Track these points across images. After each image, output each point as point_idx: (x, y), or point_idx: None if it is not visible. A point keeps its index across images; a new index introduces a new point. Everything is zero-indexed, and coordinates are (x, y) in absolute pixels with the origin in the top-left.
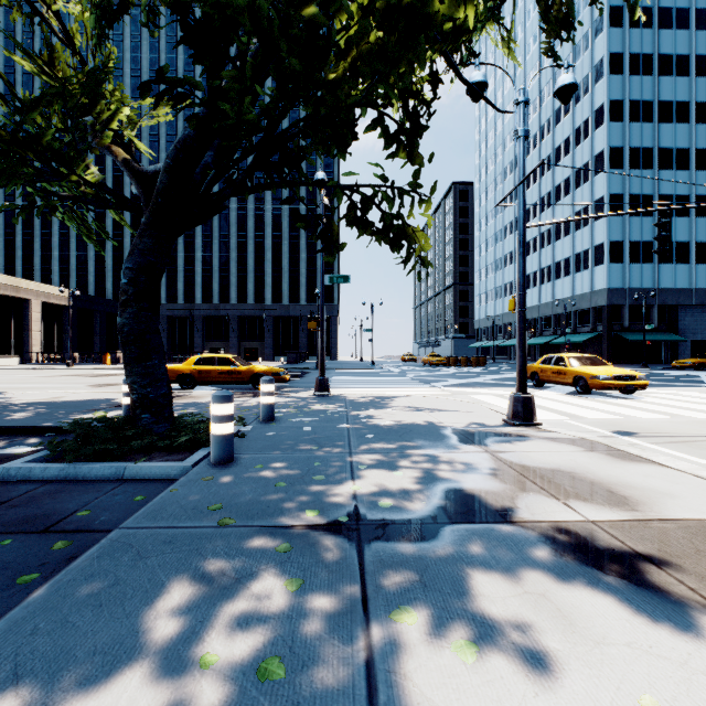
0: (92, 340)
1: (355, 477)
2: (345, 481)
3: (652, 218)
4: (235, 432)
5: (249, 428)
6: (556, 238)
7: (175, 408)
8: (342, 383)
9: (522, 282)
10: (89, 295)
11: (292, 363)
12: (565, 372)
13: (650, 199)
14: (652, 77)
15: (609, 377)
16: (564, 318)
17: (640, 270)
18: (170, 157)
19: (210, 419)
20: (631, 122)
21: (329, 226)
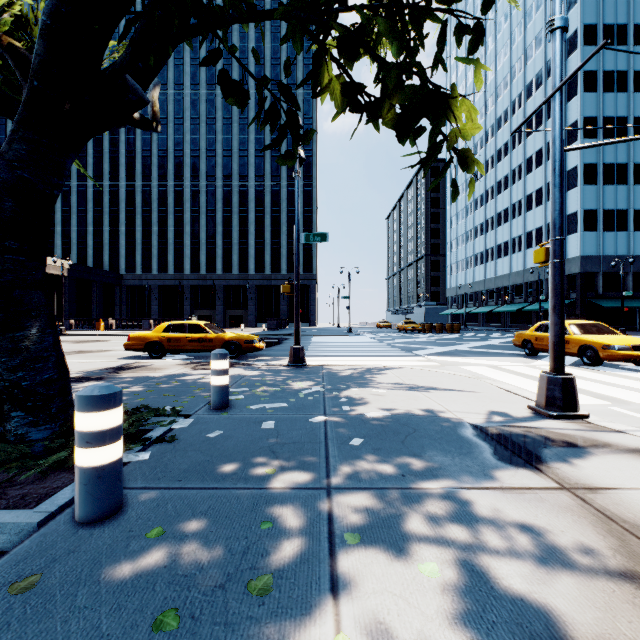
0: (89, 308)
1: (339, 583)
2: (317, 606)
3: (626, 187)
4: (166, 430)
5: (188, 423)
6: (527, 209)
7: (119, 385)
8: (320, 351)
9: (559, 224)
10: (87, 266)
11: (273, 329)
12: (567, 340)
13: (624, 167)
14: (626, 47)
15: (626, 347)
16: (535, 286)
17: (614, 238)
18: (46, 10)
19: (134, 410)
20: (605, 92)
21: (291, 95)
